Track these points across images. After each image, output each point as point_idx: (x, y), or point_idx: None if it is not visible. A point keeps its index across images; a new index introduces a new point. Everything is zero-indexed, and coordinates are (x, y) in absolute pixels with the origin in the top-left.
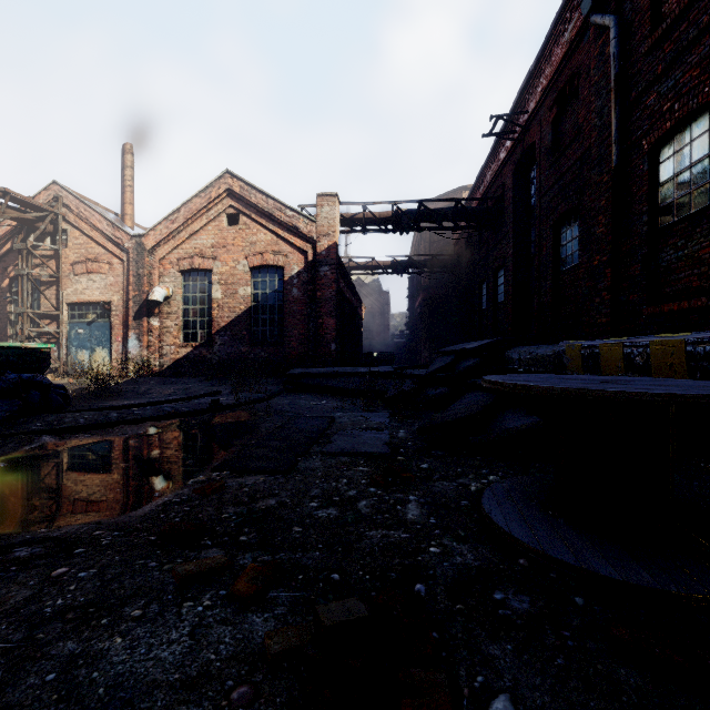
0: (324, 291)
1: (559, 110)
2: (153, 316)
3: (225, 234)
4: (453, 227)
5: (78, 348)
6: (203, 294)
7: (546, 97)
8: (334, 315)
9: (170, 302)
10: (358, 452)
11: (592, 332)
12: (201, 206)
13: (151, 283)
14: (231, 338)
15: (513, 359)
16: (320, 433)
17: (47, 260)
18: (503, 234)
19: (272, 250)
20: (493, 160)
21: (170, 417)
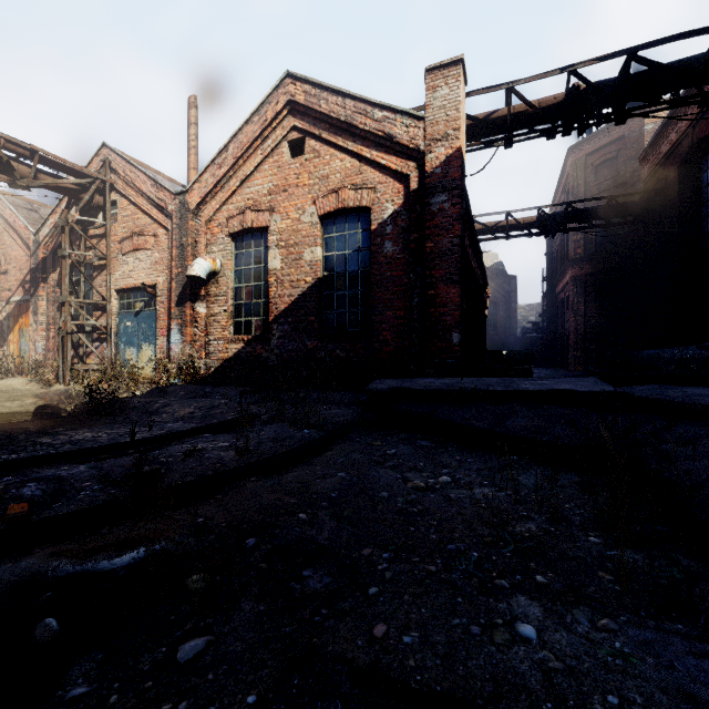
0: (438, 238)
1: None
2: (199, 300)
3: (286, 172)
4: (704, 94)
5: (126, 345)
6: (258, 265)
7: None
8: (457, 280)
9: (218, 279)
10: None
11: None
12: (253, 136)
13: (196, 255)
14: (293, 328)
15: None
16: None
17: (99, 240)
18: None
19: (352, 183)
20: None
21: None
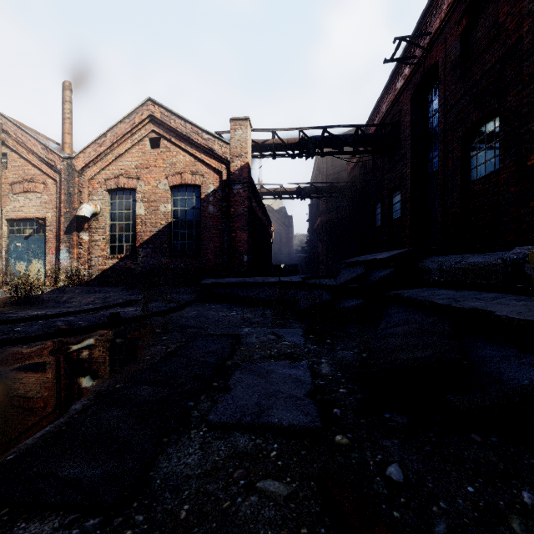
0: (237, 207)
1: (470, 19)
2: (83, 231)
3: (148, 156)
4: (353, 152)
5: (16, 260)
6: (128, 211)
7: (452, 12)
8: (246, 229)
9: (98, 218)
10: (268, 423)
11: (526, 239)
12: (125, 131)
13: (81, 201)
14: (153, 251)
15: (430, 270)
16: (216, 367)
17: None
18: (399, 156)
19: (190, 170)
20: (389, 91)
21: (47, 337)
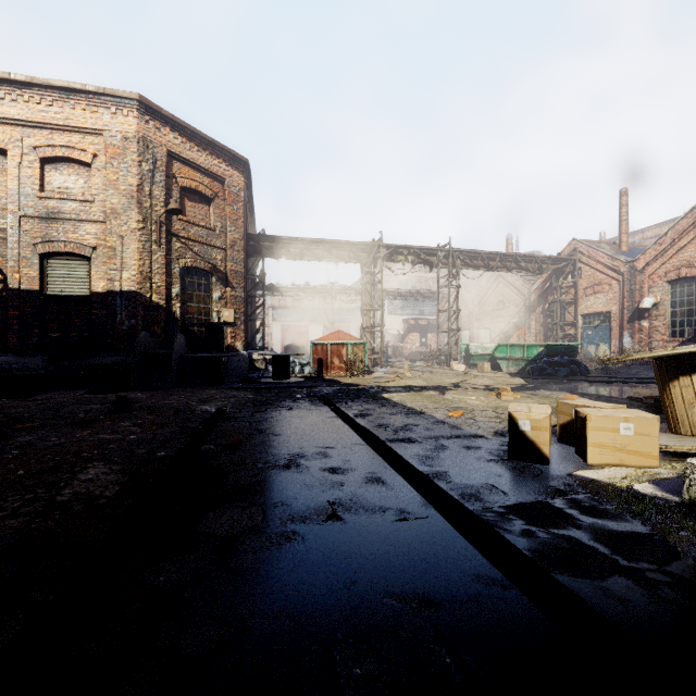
0: None
1: None
2: (643, 319)
3: None
4: None
5: (587, 344)
6: (690, 297)
7: None
8: None
9: (657, 307)
10: None
11: None
12: (687, 225)
13: (641, 294)
14: None
15: None
16: None
17: (568, 289)
18: None
19: None
20: None
21: (645, 383)
